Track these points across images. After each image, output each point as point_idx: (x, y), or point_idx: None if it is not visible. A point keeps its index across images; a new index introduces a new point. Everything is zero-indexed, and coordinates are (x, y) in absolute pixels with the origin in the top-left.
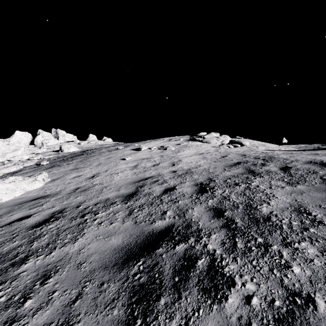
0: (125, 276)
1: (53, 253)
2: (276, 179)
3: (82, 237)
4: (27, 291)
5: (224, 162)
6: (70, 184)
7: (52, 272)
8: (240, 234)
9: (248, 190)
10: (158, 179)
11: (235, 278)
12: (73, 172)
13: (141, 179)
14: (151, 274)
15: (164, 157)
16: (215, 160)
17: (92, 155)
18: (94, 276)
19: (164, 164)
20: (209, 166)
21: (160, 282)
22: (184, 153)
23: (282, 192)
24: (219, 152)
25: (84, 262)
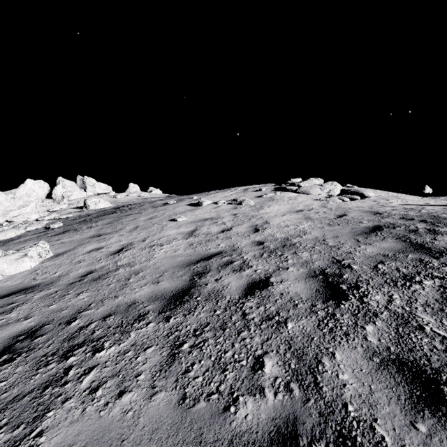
0: None
1: None
2: None
3: None
4: None
5: (348, 225)
6: (80, 263)
7: None
8: None
9: None
10: (233, 258)
11: None
12: (92, 242)
13: (201, 256)
14: None
15: (239, 216)
16: (328, 222)
17: (129, 214)
18: None
19: (241, 228)
20: (323, 233)
21: None
22: (271, 209)
23: None
24: (329, 208)
25: None
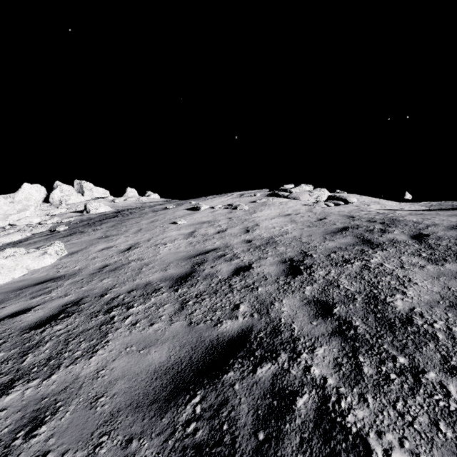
0: (170, 427)
1: (54, 377)
2: (408, 253)
3: (103, 348)
4: (0, 451)
5: (323, 227)
6: (95, 259)
7: (48, 412)
8: (364, 347)
9: (366, 270)
10: (225, 253)
11: (369, 439)
12: (101, 242)
13: (199, 252)
14: (215, 423)
15: (234, 219)
16: (308, 224)
17: (130, 217)
18: (117, 423)
19: (234, 230)
20: (301, 233)
21: (231, 441)
22: (263, 213)
23: (423, 274)
24: (314, 213)
25: (103, 395)
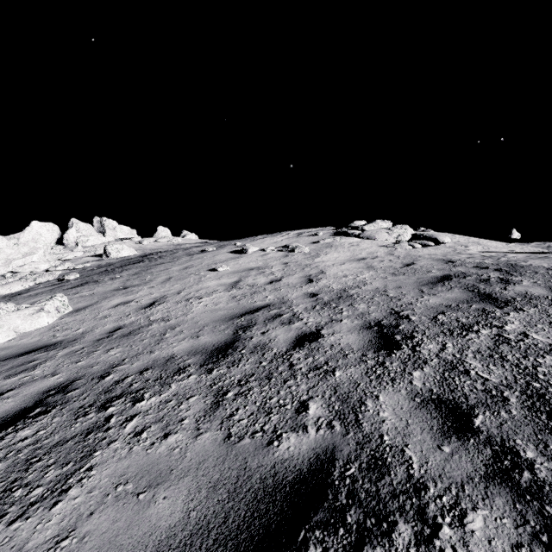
0: None
1: None
2: None
3: (80, 483)
4: None
5: (415, 275)
6: (106, 318)
7: None
8: None
9: (505, 345)
10: (281, 311)
11: None
12: (117, 295)
13: (245, 310)
14: None
15: (291, 265)
16: (393, 272)
17: (159, 263)
18: None
19: (292, 279)
20: (385, 283)
21: None
22: (328, 257)
23: None
24: (396, 256)
25: None
